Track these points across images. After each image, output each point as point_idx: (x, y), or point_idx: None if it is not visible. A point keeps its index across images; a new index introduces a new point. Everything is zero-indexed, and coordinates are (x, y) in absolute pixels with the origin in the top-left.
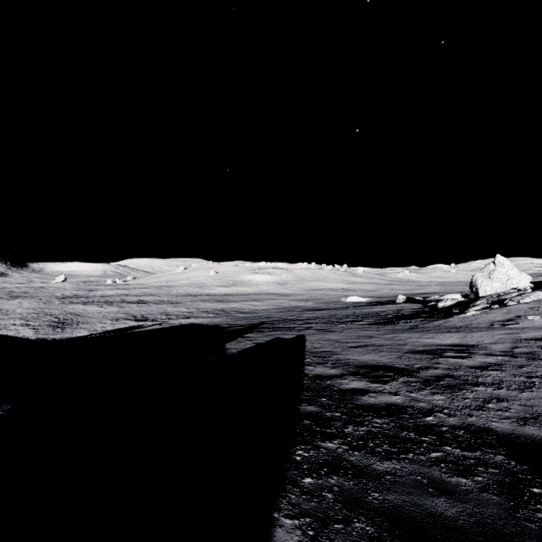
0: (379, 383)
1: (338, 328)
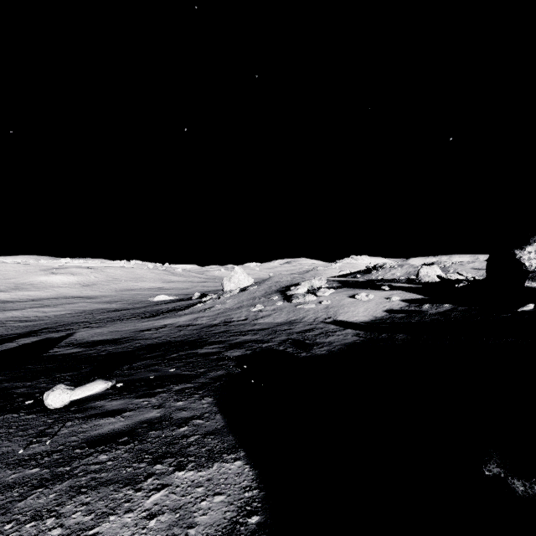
0: (91, 347)
1: (111, 324)
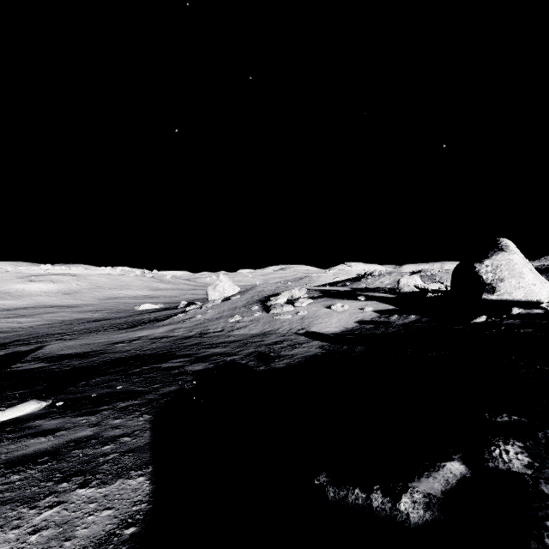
0: (56, 362)
1: (86, 336)
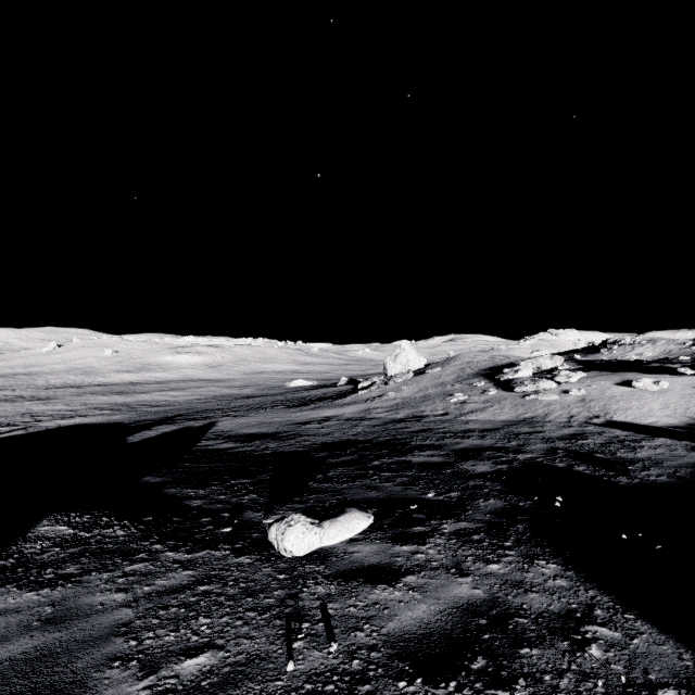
0: (247, 443)
1: (254, 413)
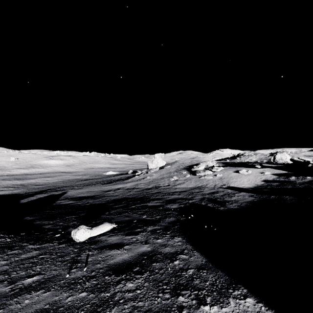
0: (79, 200)
1: (86, 187)
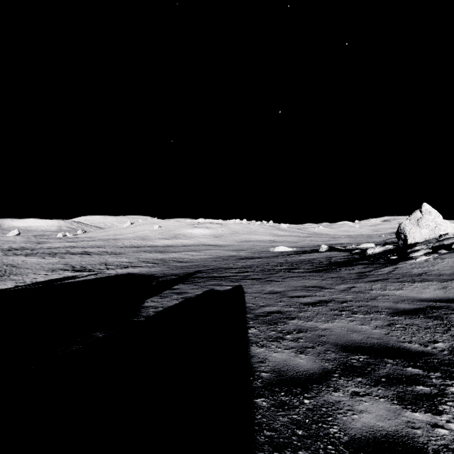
0: (421, 406)
1: (277, 276)
